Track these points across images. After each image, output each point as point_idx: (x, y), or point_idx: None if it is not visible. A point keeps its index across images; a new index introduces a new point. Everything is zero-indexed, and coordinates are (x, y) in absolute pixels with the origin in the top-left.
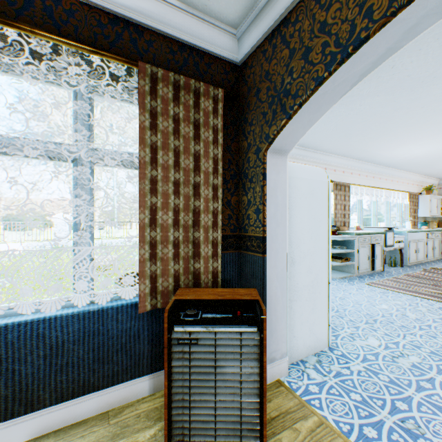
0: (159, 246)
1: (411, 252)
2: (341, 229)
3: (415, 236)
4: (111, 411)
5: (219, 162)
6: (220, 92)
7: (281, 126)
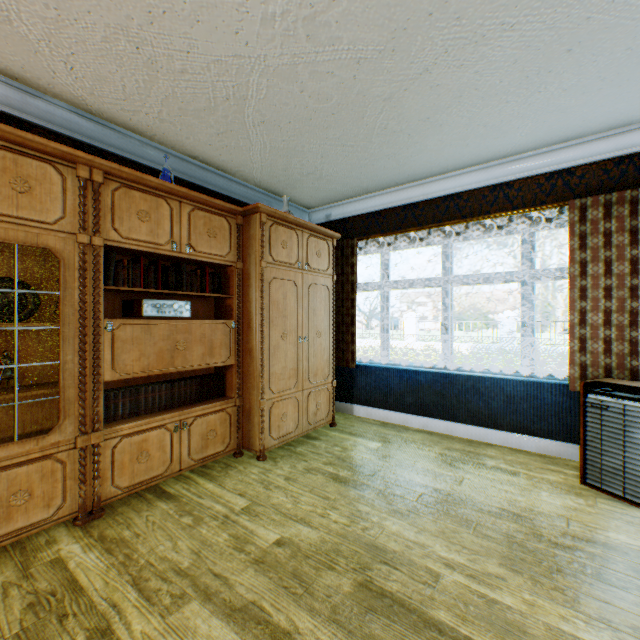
0: (588, 342)
1: None
2: None
3: None
4: (545, 455)
5: None
6: None
7: None
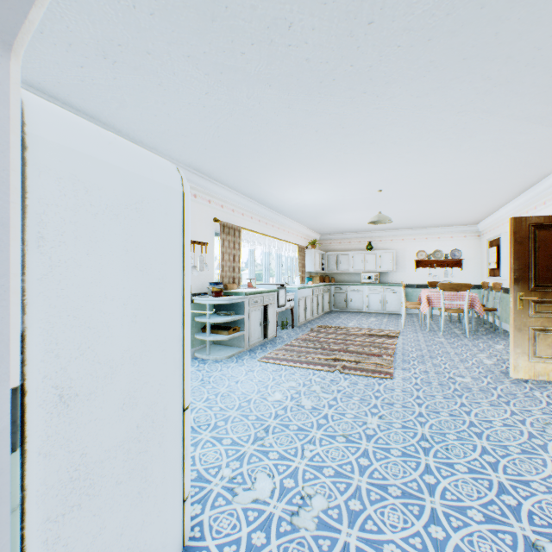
0: None
1: (301, 310)
2: (230, 288)
3: (304, 293)
4: None
5: None
6: None
7: None
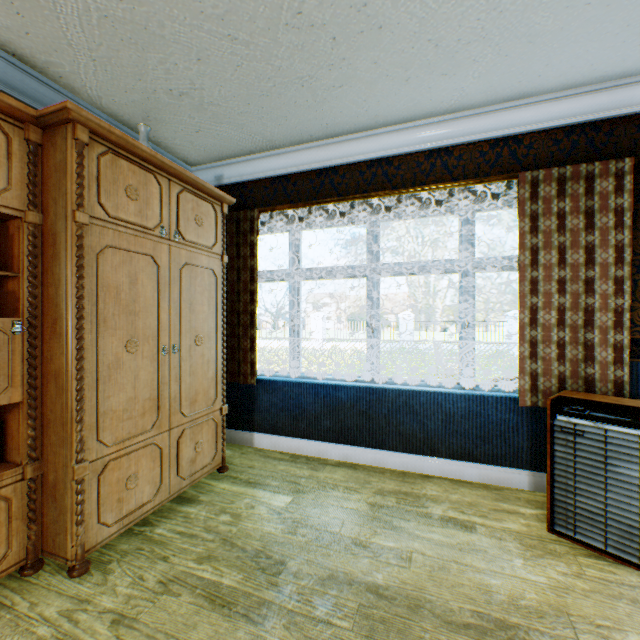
0: (539, 346)
1: None
2: None
3: None
4: (491, 485)
5: (625, 249)
6: (626, 163)
7: None
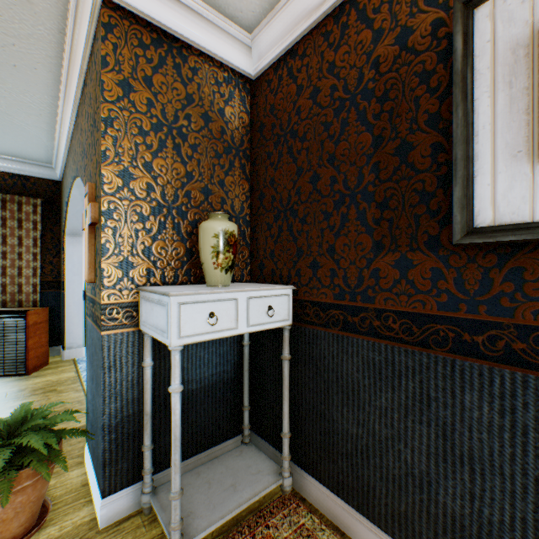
0: None
1: None
2: None
3: None
4: None
5: (39, 240)
6: (40, 201)
7: (64, 225)
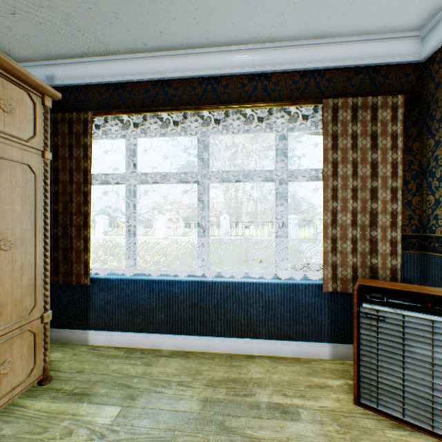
0: (338, 242)
1: None
2: None
3: None
4: (301, 359)
5: (398, 165)
6: (399, 99)
7: None
